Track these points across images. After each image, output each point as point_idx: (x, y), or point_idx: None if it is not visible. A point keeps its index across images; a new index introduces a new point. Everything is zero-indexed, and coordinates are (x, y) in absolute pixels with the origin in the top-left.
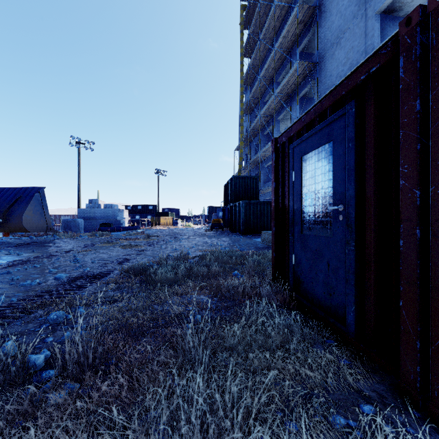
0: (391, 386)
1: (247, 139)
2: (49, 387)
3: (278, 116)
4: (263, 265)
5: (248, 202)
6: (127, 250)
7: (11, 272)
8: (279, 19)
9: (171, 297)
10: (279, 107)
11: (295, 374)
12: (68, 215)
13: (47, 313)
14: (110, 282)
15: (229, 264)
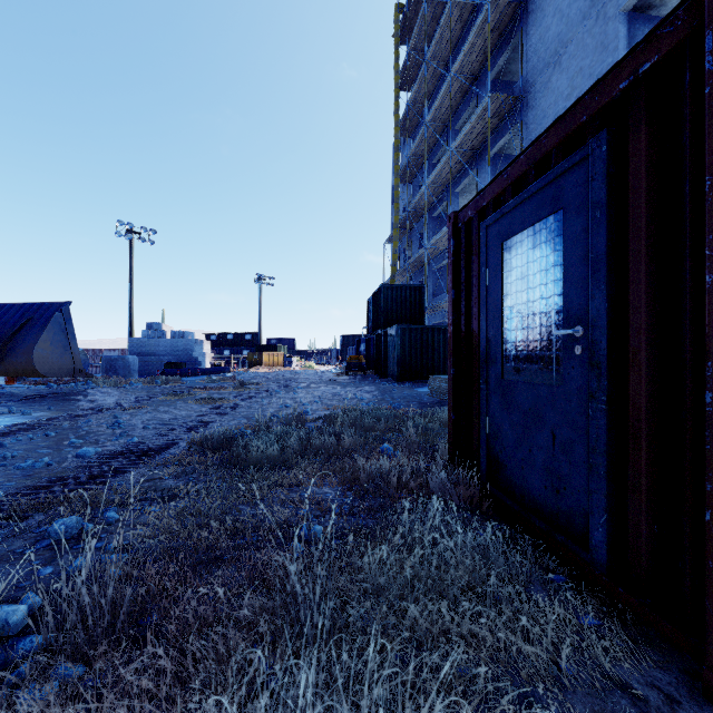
0: (685, 675)
1: (405, 225)
2: (25, 673)
3: (457, 187)
4: (432, 434)
5: (407, 327)
6: (206, 407)
7: (4, 445)
8: (458, 26)
9: (273, 490)
10: (458, 171)
11: (498, 647)
12: (114, 350)
13: (51, 520)
14: (169, 463)
15: (374, 431)
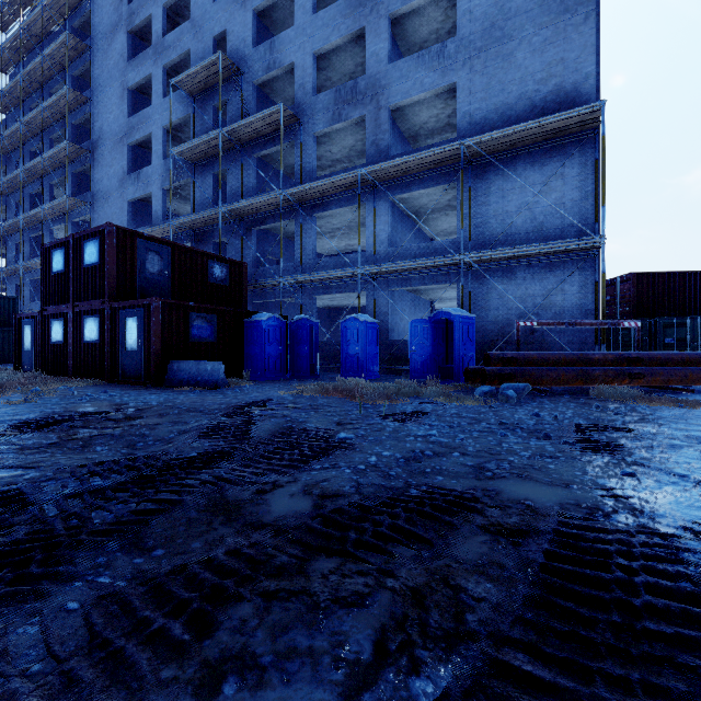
0: None
1: None
2: None
3: (52, 227)
4: None
5: (1, 328)
6: None
7: None
8: (51, 119)
9: None
10: (52, 217)
11: None
12: None
13: None
14: None
15: None
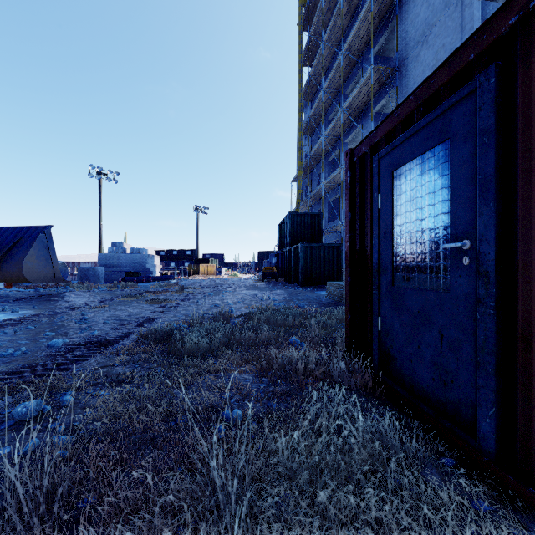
0: None
1: (307, 167)
2: None
3: (346, 138)
4: (330, 328)
5: (309, 244)
6: (154, 306)
7: None
8: (347, 15)
9: (202, 376)
10: (347, 126)
11: None
12: (88, 262)
13: (17, 403)
14: (120, 352)
15: (284, 326)
